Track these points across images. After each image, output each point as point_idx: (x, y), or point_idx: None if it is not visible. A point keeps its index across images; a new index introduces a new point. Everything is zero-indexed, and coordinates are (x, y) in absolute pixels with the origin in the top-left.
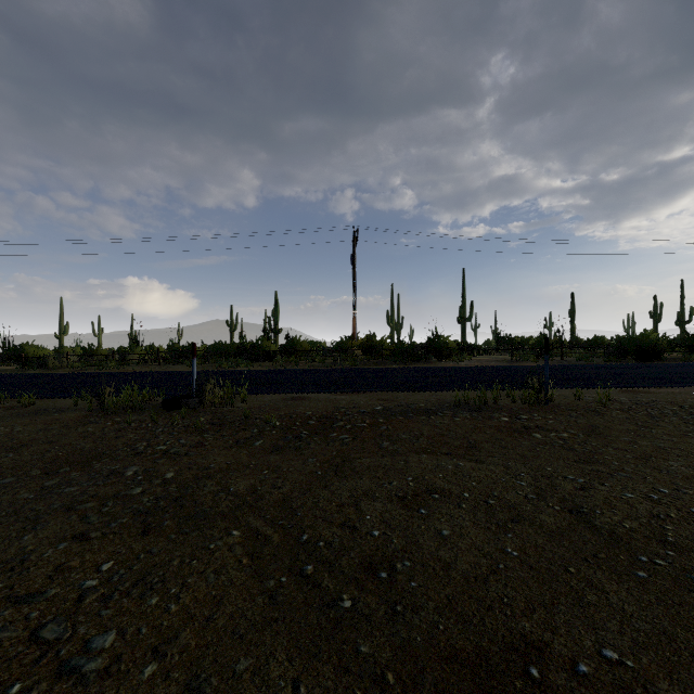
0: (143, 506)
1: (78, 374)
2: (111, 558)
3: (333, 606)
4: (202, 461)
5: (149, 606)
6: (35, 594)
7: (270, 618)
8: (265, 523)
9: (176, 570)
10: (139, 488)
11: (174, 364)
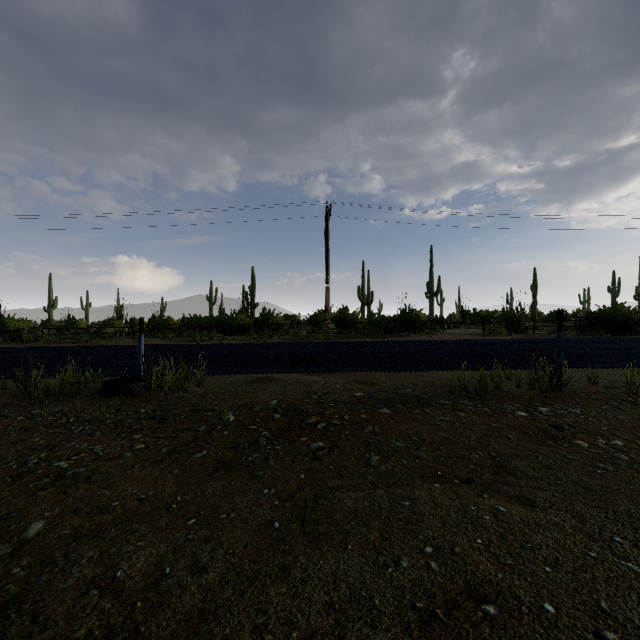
0: None
1: (46, 348)
2: None
3: None
4: (103, 493)
5: None
6: None
7: None
8: None
9: None
10: None
11: (149, 337)
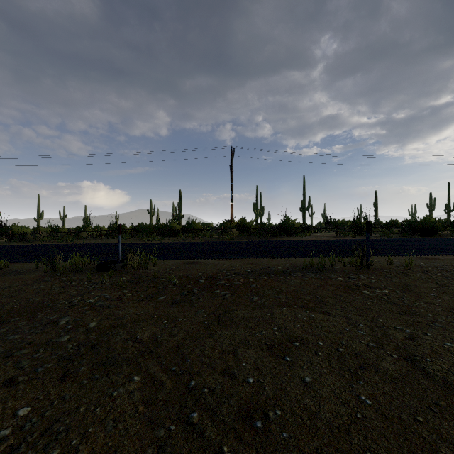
0: (66, 353)
1: (45, 245)
2: (29, 405)
3: None
4: (119, 312)
5: None
6: None
7: None
8: (161, 368)
9: (80, 419)
10: (67, 336)
11: (111, 239)
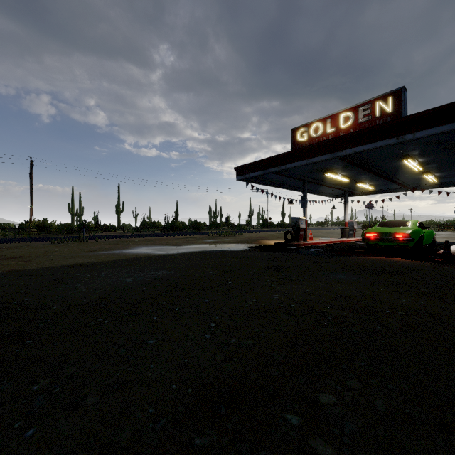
0: None
1: None
2: None
3: None
4: None
5: None
6: None
7: None
8: None
9: None
10: None
11: None
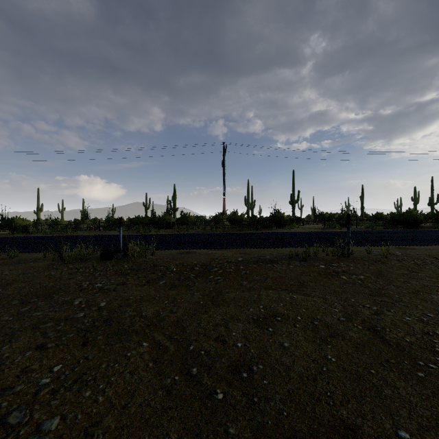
0: (84, 326)
1: (48, 237)
2: (60, 363)
3: (210, 398)
4: (124, 294)
5: (83, 398)
6: (6, 389)
7: (167, 407)
8: (165, 337)
9: (103, 371)
10: (82, 313)
11: (109, 230)
